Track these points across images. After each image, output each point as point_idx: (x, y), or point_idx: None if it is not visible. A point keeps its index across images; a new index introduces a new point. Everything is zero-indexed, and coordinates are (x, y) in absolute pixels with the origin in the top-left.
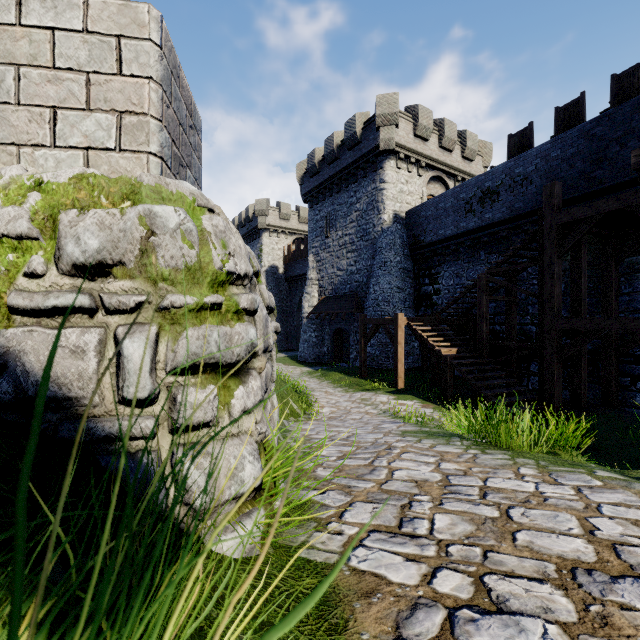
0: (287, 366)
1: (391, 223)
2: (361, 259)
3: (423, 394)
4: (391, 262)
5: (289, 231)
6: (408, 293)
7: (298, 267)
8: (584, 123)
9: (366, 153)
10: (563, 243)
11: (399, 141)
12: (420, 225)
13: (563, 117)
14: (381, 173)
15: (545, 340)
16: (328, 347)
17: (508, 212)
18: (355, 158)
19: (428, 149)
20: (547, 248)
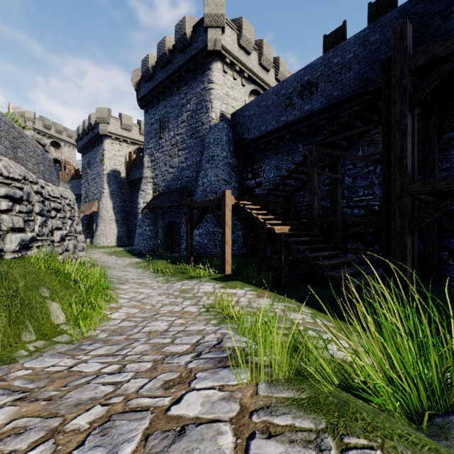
0: (118, 258)
1: (218, 121)
2: (191, 156)
3: (253, 279)
4: (218, 156)
5: (131, 141)
6: (233, 186)
7: (138, 171)
8: (404, 3)
9: (195, 54)
10: (417, 91)
11: (225, 45)
12: (244, 124)
13: (376, 11)
14: (209, 74)
15: (394, 209)
16: (161, 239)
17: (327, 101)
18: (185, 60)
19: (250, 63)
20: (397, 100)
